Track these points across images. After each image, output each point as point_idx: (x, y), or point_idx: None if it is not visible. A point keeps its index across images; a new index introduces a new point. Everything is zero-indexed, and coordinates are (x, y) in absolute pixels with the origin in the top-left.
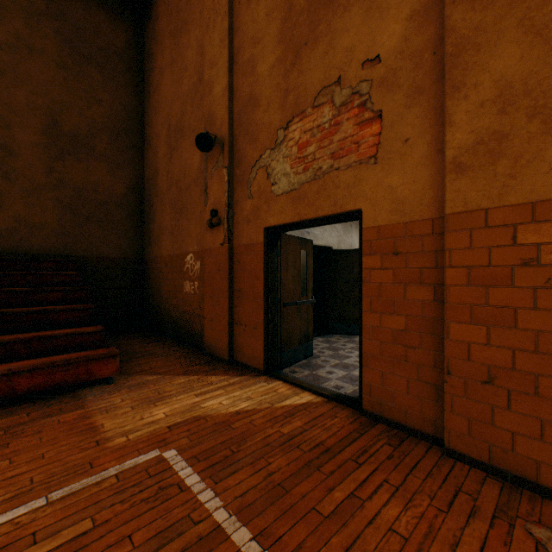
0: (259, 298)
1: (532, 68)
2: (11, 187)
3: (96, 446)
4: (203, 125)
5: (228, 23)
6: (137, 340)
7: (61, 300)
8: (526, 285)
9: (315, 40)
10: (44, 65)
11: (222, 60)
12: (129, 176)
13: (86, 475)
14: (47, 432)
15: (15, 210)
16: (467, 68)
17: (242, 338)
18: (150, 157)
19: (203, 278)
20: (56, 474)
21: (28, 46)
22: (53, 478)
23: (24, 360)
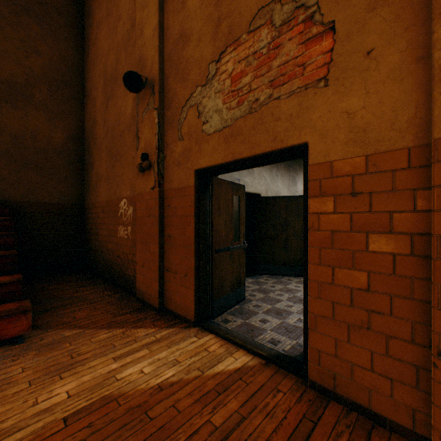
0: (189, 245)
1: None
2: None
3: None
4: (136, 70)
5: None
6: (73, 283)
7: None
8: None
9: None
10: None
11: None
12: (69, 126)
13: None
14: None
15: None
16: None
17: (173, 286)
18: (89, 108)
19: (136, 223)
20: None
21: None
22: None
23: None
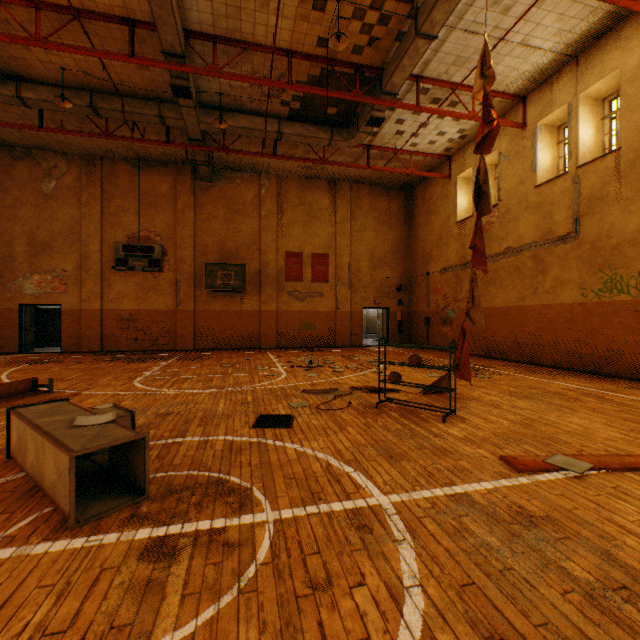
0: (17, 328)
1: (95, 289)
2: None
3: None
4: None
5: None
6: None
7: None
8: (94, 321)
9: (46, 255)
10: None
11: None
12: None
13: None
14: None
15: None
16: (86, 284)
17: (5, 343)
18: None
19: None
20: None
21: None
22: None
23: None
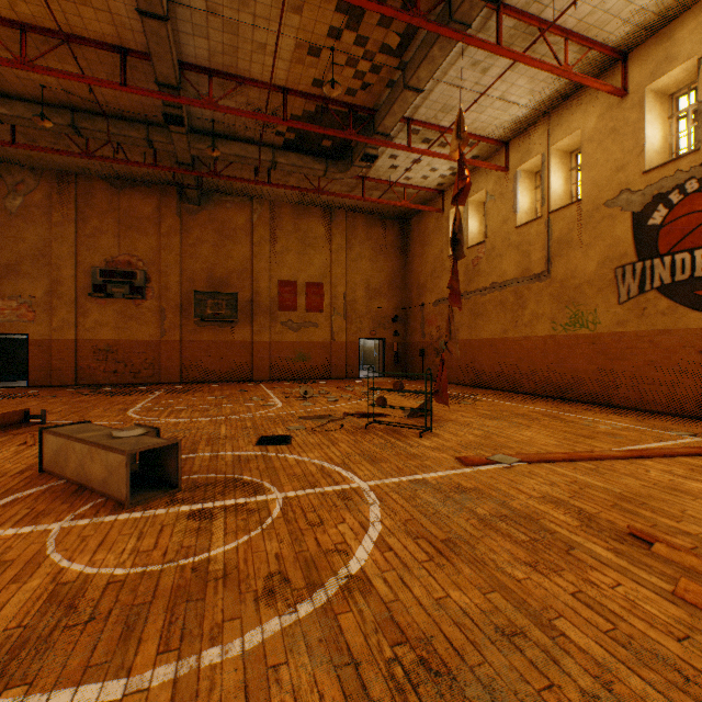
0: None
1: (69, 317)
2: None
3: None
4: None
5: None
6: None
7: None
8: (68, 353)
9: (10, 279)
10: None
11: None
12: None
13: None
14: None
15: None
16: (58, 312)
17: None
18: None
19: None
20: None
21: None
22: None
23: None
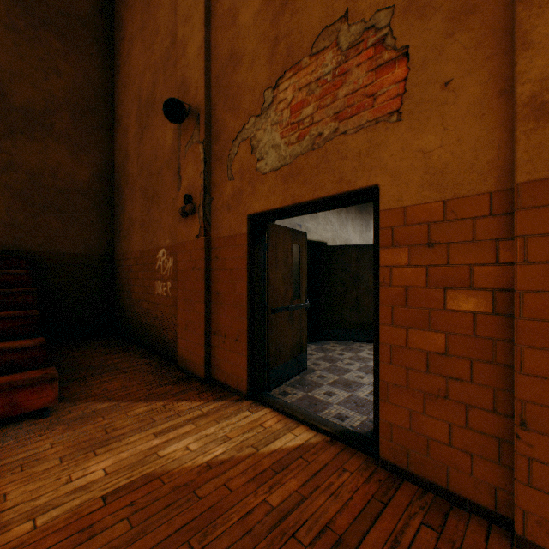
0: (241, 303)
1: None
2: None
3: None
4: (177, 96)
5: None
6: (101, 350)
7: None
8: None
9: None
10: None
11: (197, 13)
12: (96, 161)
13: None
14: None
15: None
16: None
17: (221, 352)
18: (120, 139)
19: (177, 277)
20: None
21: None
22: None
23: None
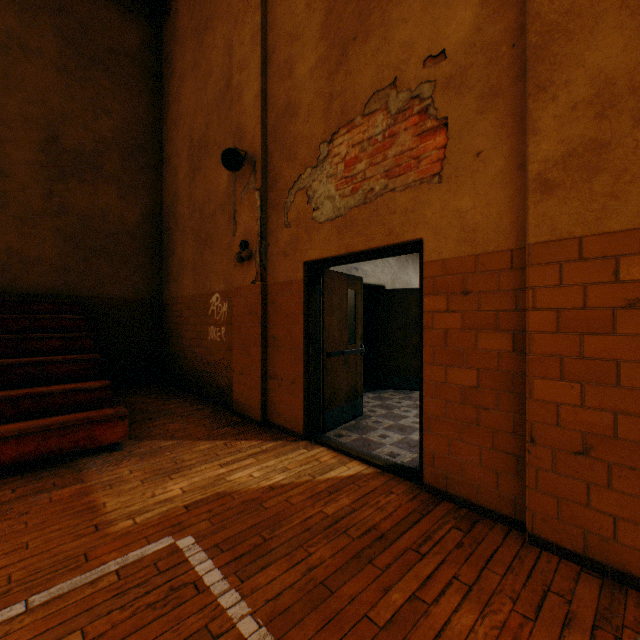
0: (297, 347)
1: (639, 60)
2: (2, 214)
3: (94, 532)
4: (232, 140)
5: (260, 17)
6: (153, 396)
7: (60, 349)
8: (632, 331)
9: (365, 33)
10: (41, 69)
11: (253, 62)
12: (144, 201)
13: (79, 571)
14: (34, 514)
15: (6, 242)
16: (556, 62)
17: (278, 395)
18: (169, 179)
19: (232, 322)
20: (41, 570)
21: (22, 45)
22: (36, 575)
23: (15, 421)
